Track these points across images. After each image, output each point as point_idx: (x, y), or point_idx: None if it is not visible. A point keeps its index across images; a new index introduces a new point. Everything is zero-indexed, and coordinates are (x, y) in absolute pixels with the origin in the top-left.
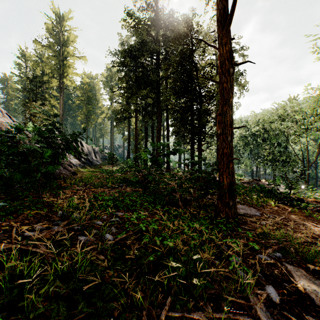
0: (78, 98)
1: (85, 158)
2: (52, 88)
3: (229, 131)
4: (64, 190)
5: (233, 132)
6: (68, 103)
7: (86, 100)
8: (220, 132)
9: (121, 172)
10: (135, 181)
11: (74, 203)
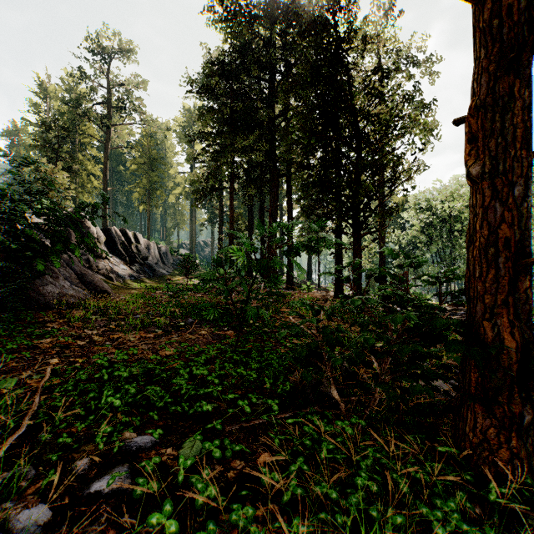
0: (133, 160)
1: (142, 263)
2: (91, 144)
3: (519, 162)
4: (45, 338)
5: (529, 169)
6: (118, 170)
7: (147, 164)
8: (482, 169)
9: (202, 290)
10: (223, 312)
11: (3, 400)
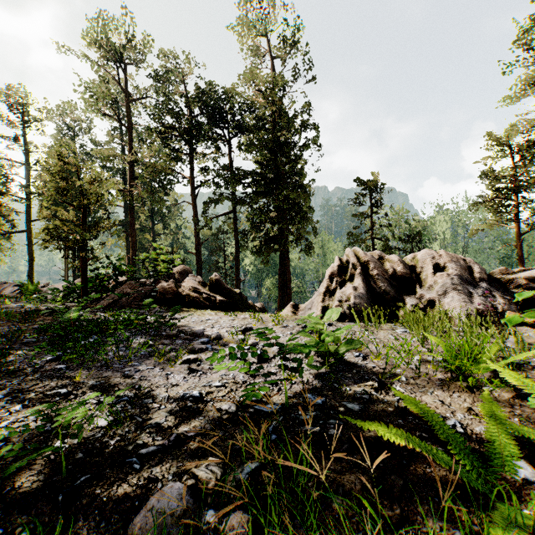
0: None
1: None
2: None
3: None
4: None
5: None
6: None
7: None
8: None
9: None
10: None
11: None
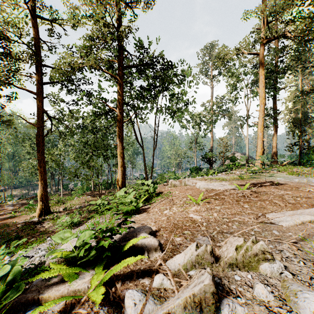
0: None
1: None
2: None
3: None
4: None
5: None
6: None
7: None
8: None
9: None
10: None
11: None
